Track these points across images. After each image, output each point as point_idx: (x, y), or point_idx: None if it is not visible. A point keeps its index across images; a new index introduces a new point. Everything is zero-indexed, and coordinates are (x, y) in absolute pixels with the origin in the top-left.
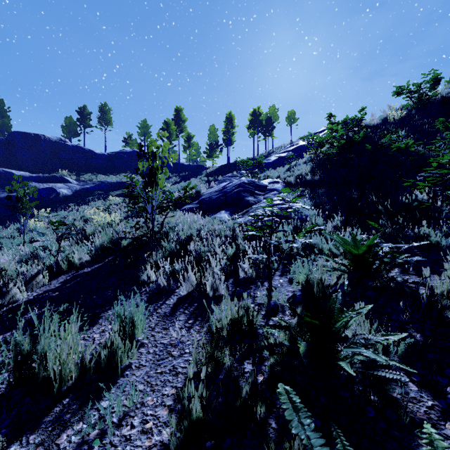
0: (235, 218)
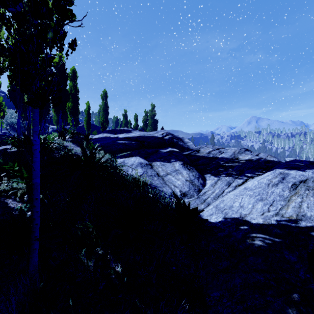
0: None
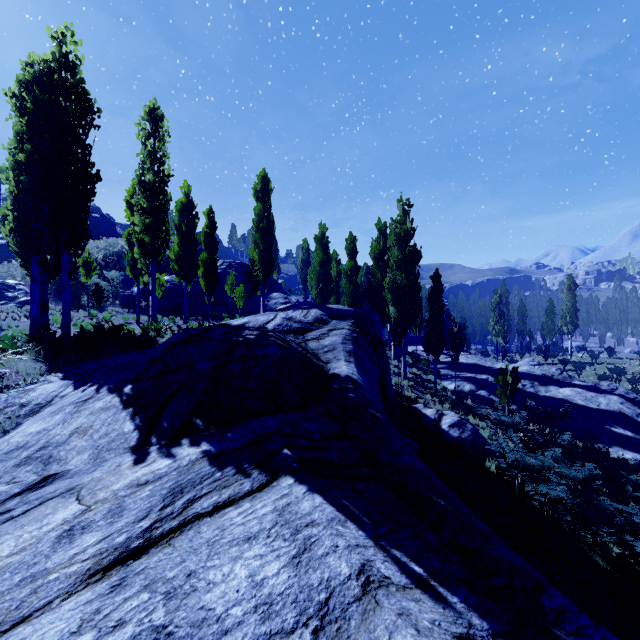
0: (7, 304)
